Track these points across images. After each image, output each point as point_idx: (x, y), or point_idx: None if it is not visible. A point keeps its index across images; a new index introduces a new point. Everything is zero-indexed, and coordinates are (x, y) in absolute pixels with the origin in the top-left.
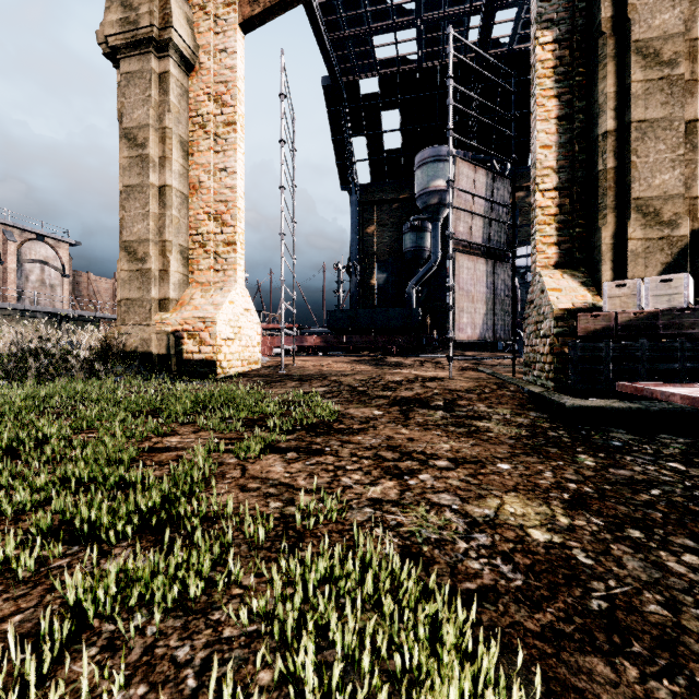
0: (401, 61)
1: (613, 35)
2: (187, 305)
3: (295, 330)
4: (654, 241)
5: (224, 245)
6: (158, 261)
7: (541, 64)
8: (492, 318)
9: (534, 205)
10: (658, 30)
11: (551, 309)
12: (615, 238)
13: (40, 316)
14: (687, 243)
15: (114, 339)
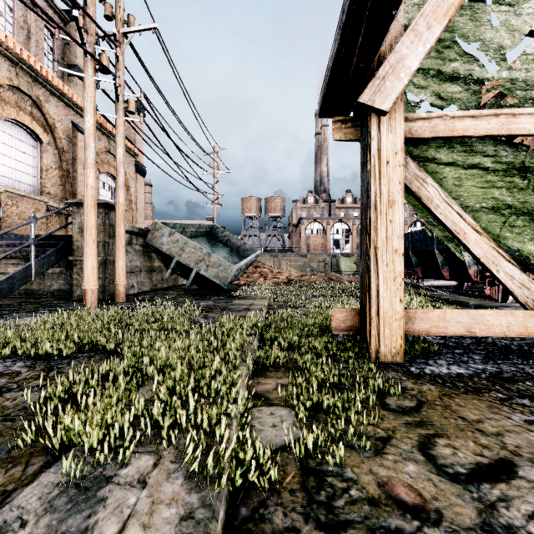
0: None
1: None
2: None
3: None
4: None
5: None
6: None
7: None
8: None
9: None
10: None
11: None
12: None
13: None
14: None
15: None
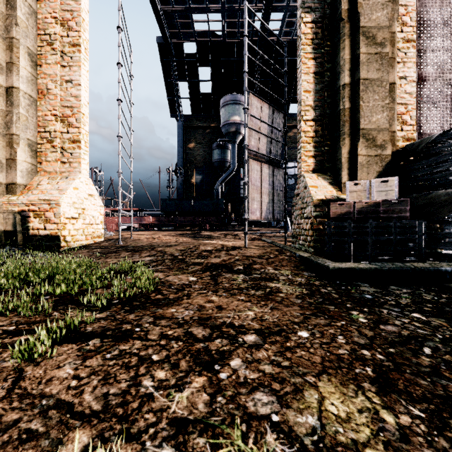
0: (211, 34)
1: (348, 21)
2: (34, 189)
3: (132, 212)
4: (372, 157)
5: (70, 142)
6: (6, 151)
7: (304, 36)
8: (272, 205)
9: (300, 130)
10: (374, 22)
11: (311, 199)
12: (350, 154)
13: None
14: (390, 159)
15: None
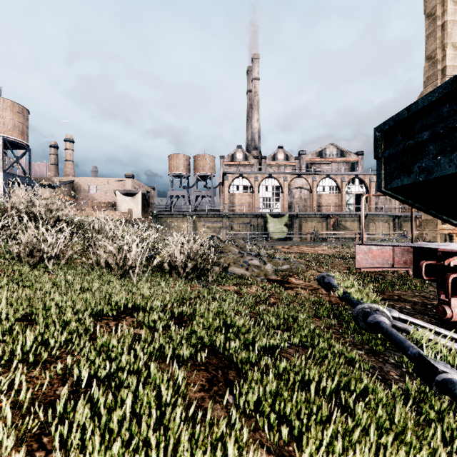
0: None
1: None
2: None
3: None
4: None
5: None
6: None
7: None
8: None
9: None
10: None
11: None
12: None
13: (385, 216)
14: None
15: (420, 236)
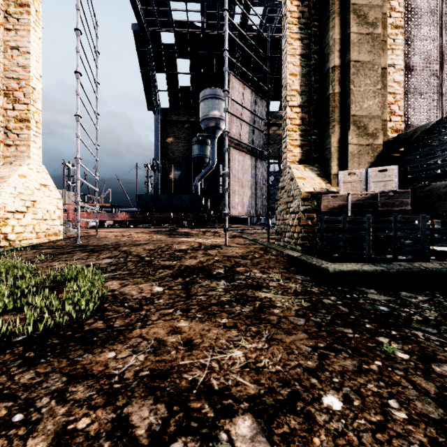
0: (190, 25)
1: None
2: None
3: (98, 206)
4: (364, 147)
5: (16, 121)
6: None
7: (290, 14)
8: (254, 199)
9: (285, 117)
10: None
11: (299, 192)
12: (340, 143)
13: None
14: (382, 149)
15: None
